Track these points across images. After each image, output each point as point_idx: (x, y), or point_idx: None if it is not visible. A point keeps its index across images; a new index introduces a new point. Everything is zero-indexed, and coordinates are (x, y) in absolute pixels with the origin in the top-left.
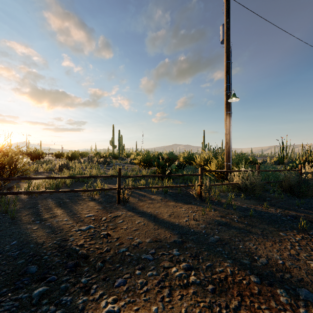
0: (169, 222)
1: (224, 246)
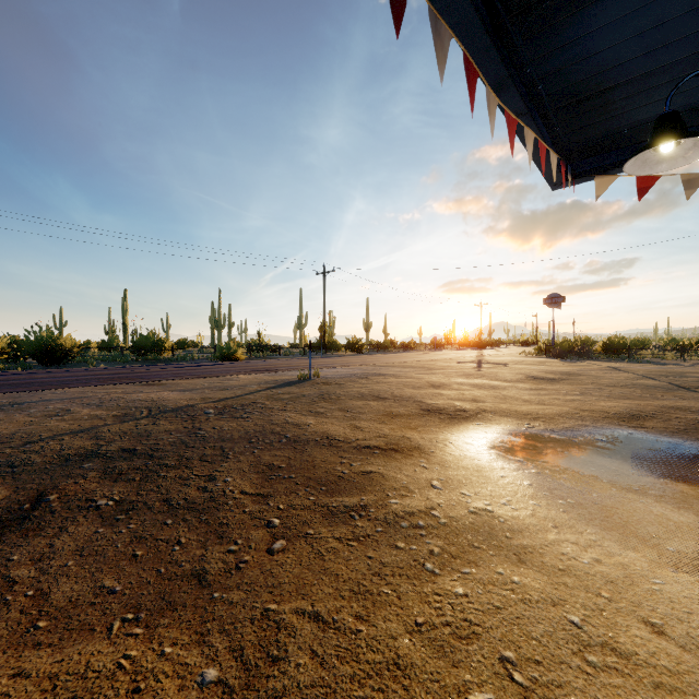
0: None
1: None
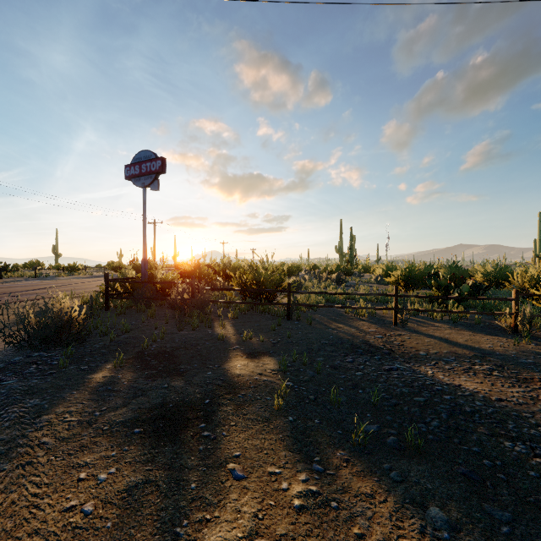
0: (466, 345)
1: (538, 366)
